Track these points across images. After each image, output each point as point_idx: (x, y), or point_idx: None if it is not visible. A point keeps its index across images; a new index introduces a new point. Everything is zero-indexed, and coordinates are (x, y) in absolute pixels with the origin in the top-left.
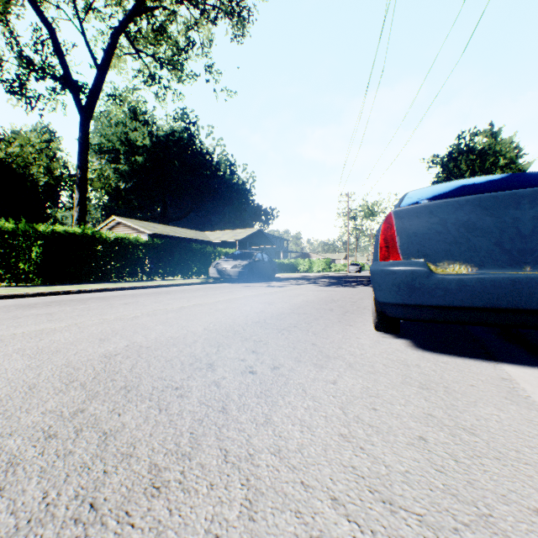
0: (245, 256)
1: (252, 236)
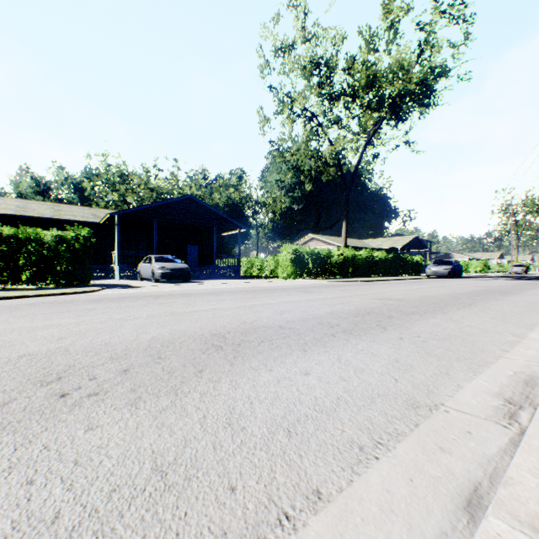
0: (447, 263)
1: (409, 242)
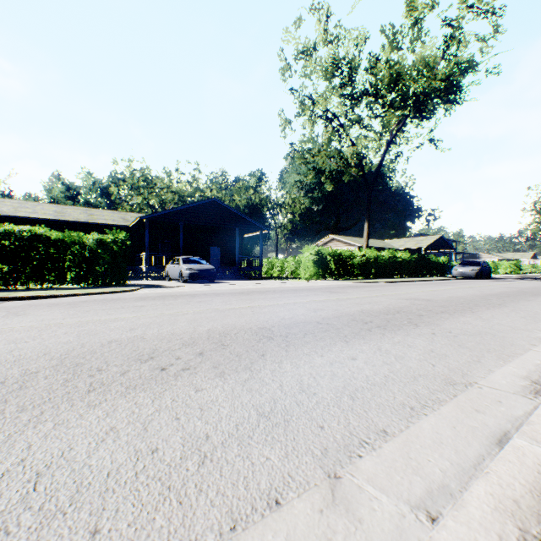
0: (474, 264)
1: (433, 243)
